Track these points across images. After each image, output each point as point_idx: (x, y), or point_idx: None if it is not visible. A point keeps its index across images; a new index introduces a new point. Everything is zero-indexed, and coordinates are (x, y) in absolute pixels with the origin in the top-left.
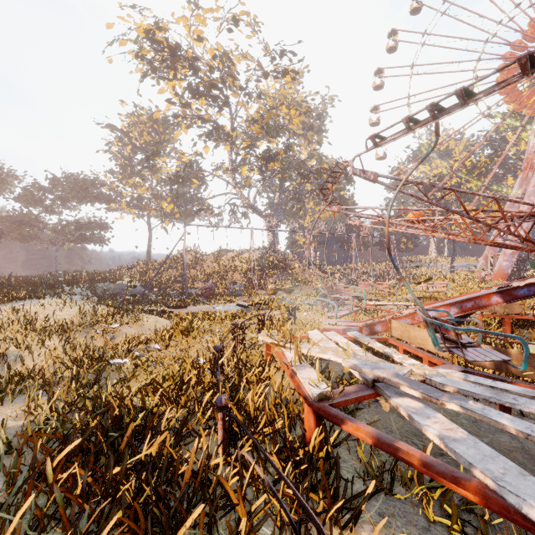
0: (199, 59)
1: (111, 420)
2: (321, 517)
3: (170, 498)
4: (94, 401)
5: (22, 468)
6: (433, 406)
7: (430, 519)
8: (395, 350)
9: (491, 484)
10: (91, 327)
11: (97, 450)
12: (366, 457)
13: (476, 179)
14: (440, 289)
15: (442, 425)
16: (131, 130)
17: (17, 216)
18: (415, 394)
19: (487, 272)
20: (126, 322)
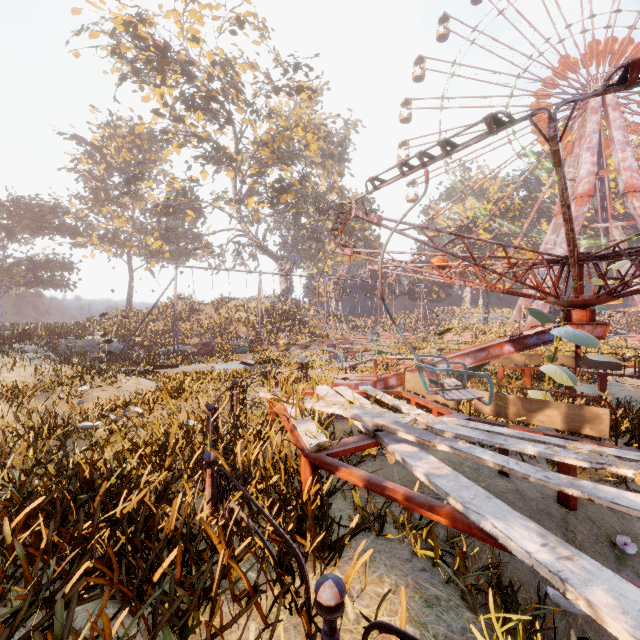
0: (194, 64)
1: (80, 482)
2: (308, 559)
3: (149, 555)
4: (59, 466)
5: None
6: (439, 457)
7: (414, 552)
8: (405, 402)
9: (460, 507)
10: (52, 391)
11: (64, 512)
12: (363, 506)
13: (510, 223)
14: (463, 341)
15: (431, 465)
16: (106, 145)
17: None
18: (411, 439)
19: (521, 324)
20: (99, 384)
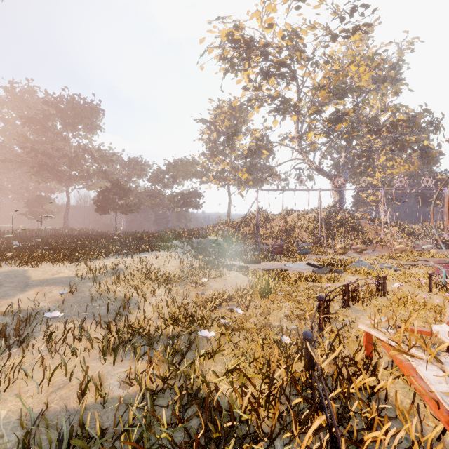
0: (269, 45)
1: (196, 445)
2: None
3: None
4: (181, 395)
5: None
6: None
7: None
8: None
9: None
10: (187, 279)
11: None
12: None
13: None
14: None
15: None
16: (216, 120)
17: (149, 192)
18: None
19: None
20: (213, 276)
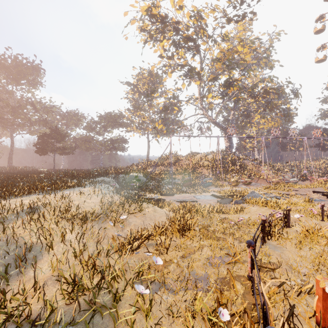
0: (180, 22)
1: None
2: None
3: None
4: None
5: None
6: None
7: None
8: None
9: None
10: (106, 216)
11: None
12: None
13: None
14: None
15: None
16: (138, 84)
17: (84, 137)
18: None
19: None
20: (132, 211)
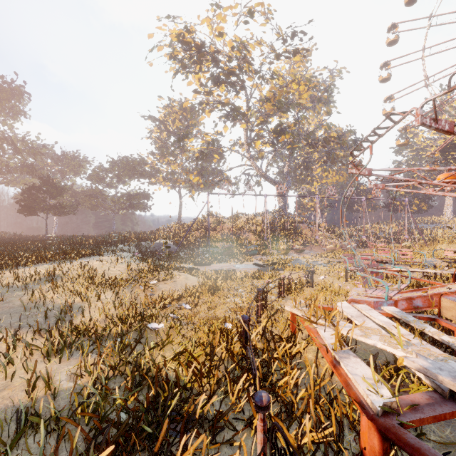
0: (220, 52)
1: (147, 404)
2: None
3: None
4: (133, 374)
5: (65, 451)
6: None
7: None
8: None
9: None
10: (135, 282)
11: (132, 447)
12: None
13: None
14: None
15: None
16: (166, 119)
17: (89, 191)
18: None
19: None
20: (162, 278)
